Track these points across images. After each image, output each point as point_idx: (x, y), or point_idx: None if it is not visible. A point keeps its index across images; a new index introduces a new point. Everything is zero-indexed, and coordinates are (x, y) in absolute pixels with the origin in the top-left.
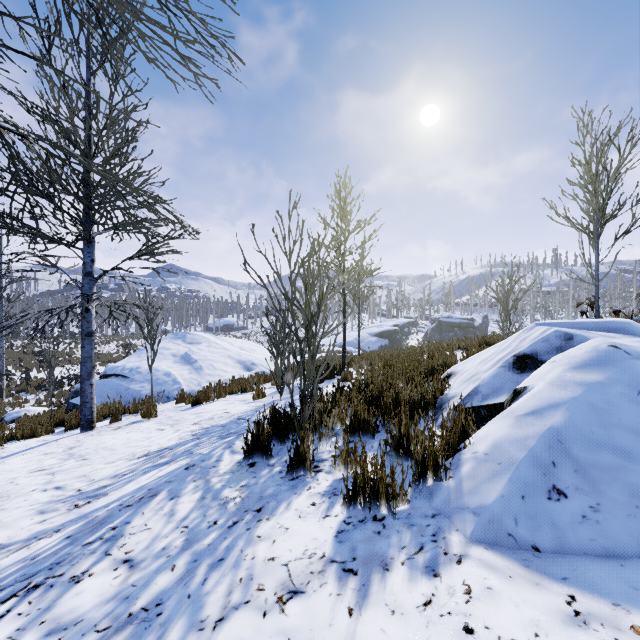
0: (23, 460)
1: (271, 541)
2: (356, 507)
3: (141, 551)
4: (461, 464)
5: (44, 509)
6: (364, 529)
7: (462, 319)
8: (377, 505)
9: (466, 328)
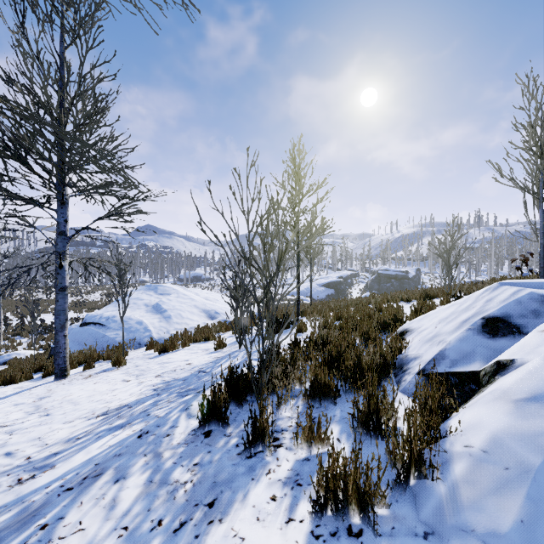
0: None
1: None
2: (325, 509)
3: None
4: (451, 460)
5: None
6: None
7: (398, 272)
8: (351, 512)
9: (401, 279)
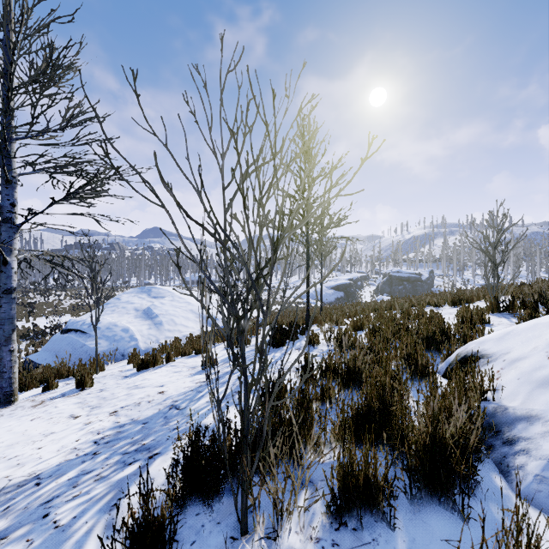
0: None
1: None
2: None
3: None
4: None
5: None
6: None
7: (411, 274)
8: None
9: (414, 282)
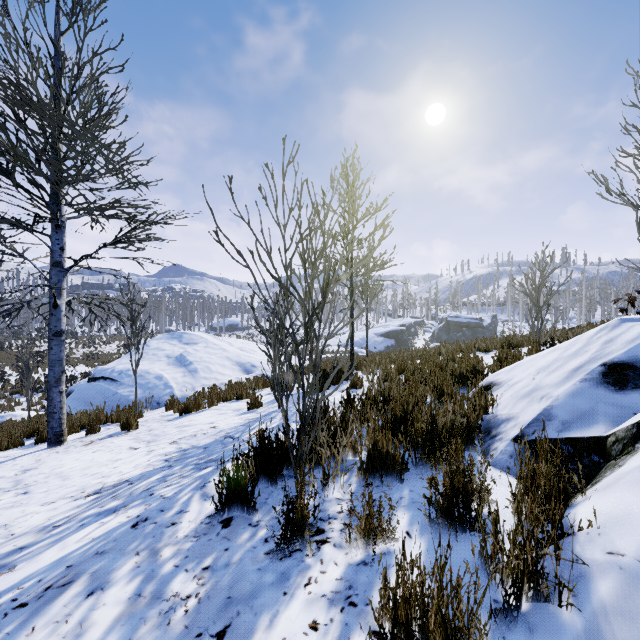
0: None
1: None
2: None
3: None
4: (587, 574)
5: None
6: None
7: (470, 319)
8: None
9: (475, 328)
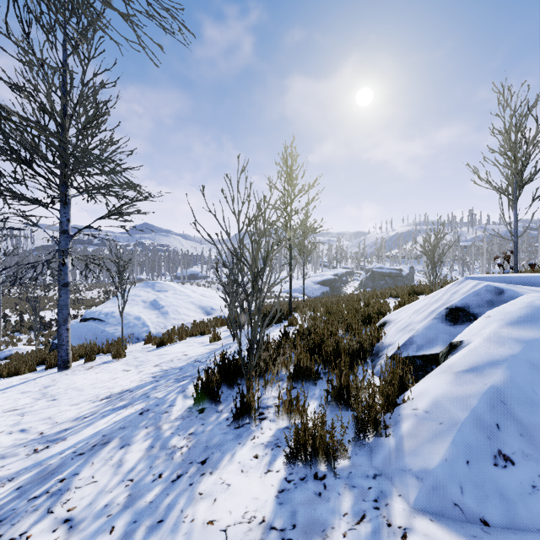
0: (2, 398)
1: (212, 500)
2: (297, 462)
3: (83, 508)
4: (401, 420)
5: (5, 454)
6: (305, 489)
7: (392, 269)
8: (318, 462)
9: (395, 277)
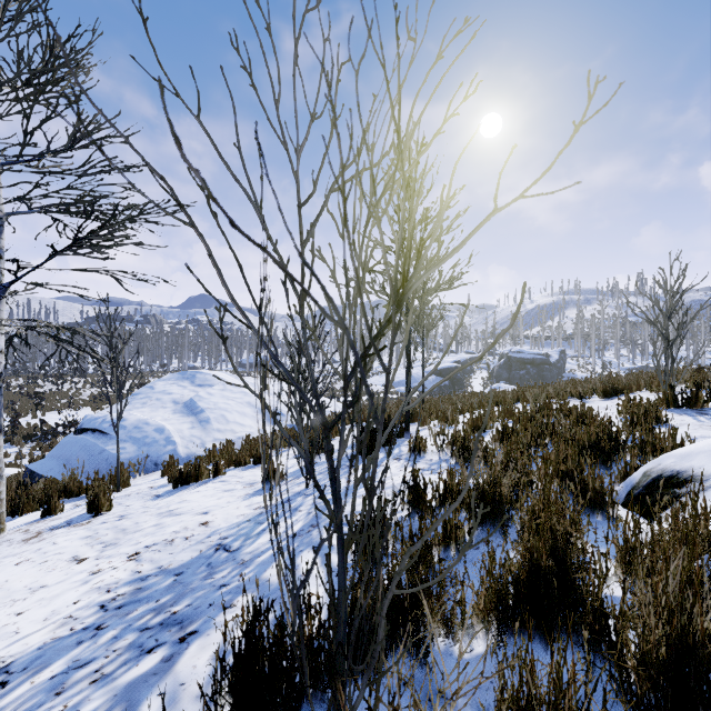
0: None
1: None
2: None
3: None
4: None
5: None
6: None
7: (535, 354)
8: None
9: (540, 365)
